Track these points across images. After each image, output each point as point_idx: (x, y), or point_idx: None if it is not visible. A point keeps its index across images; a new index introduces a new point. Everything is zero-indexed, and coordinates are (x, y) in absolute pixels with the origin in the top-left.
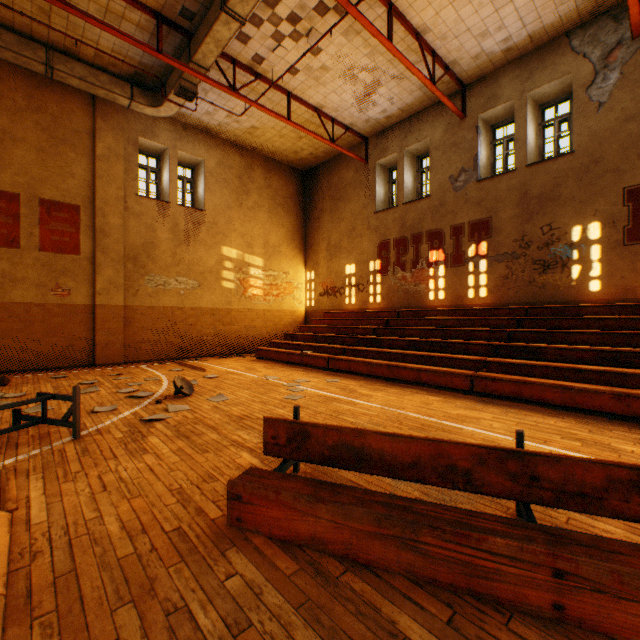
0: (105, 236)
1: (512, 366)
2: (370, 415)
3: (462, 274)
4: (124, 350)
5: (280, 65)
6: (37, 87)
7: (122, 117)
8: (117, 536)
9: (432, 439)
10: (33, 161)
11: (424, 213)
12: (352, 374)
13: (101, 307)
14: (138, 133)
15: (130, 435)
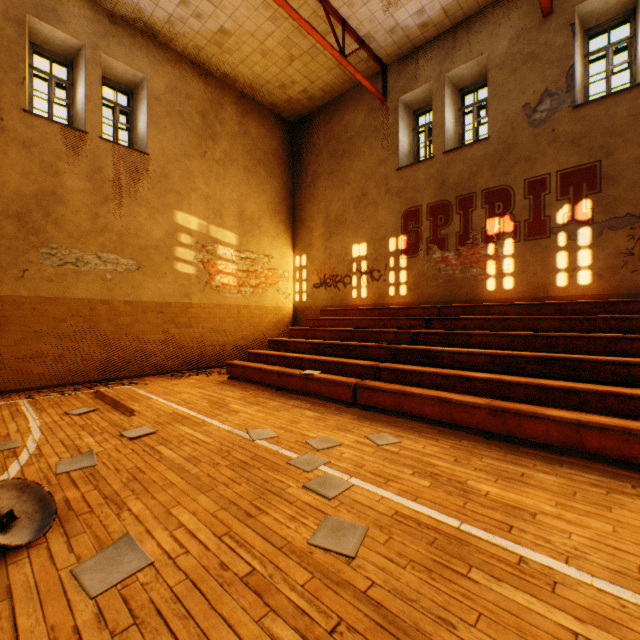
0: None
1: None
2: None
3: (545, 251)
4: None
5: None
6: None
7: None
8: None
9: None
10: None
11: (478, 164)
12: (403, 416)
13: None
14: (26, 7)
15: None
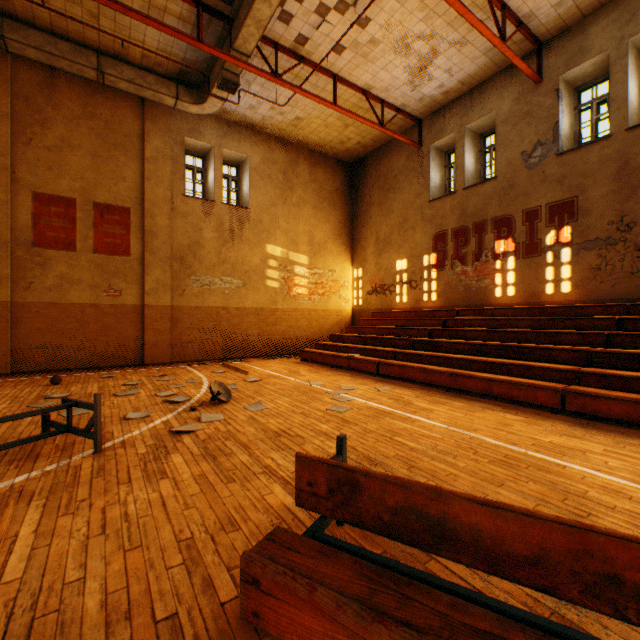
0: (153, 237)
1: (619, 379)
2: (433, 438)
3: (538, 266)
4: (171, 350)
5: (325, 44)
6: (91, 95)
7: (169, 118)
8: (91, 621)
9: (571, 524)
10: (88, 166)
11: (489, 198)
12: (405, 381)
13: (149, 307)
14: (184, 133)
15: (153, 451)
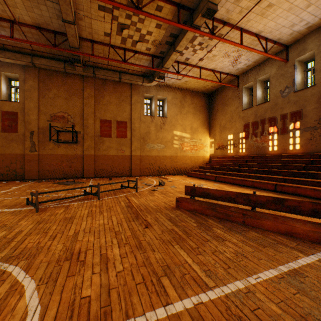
0: (134, 131)
1: (297, 181)
2: None
3: (286, 138)
4: (140, 171)
5: (196, 59)
6: (116, 84)
7: (139, 88)
8: (153, 206)
9: (225, 190)
10: (115, 109)
11: (266, 109)
12: (226, 183)
13: (133, 156)
14: (144, 92)
15: (149, 192)
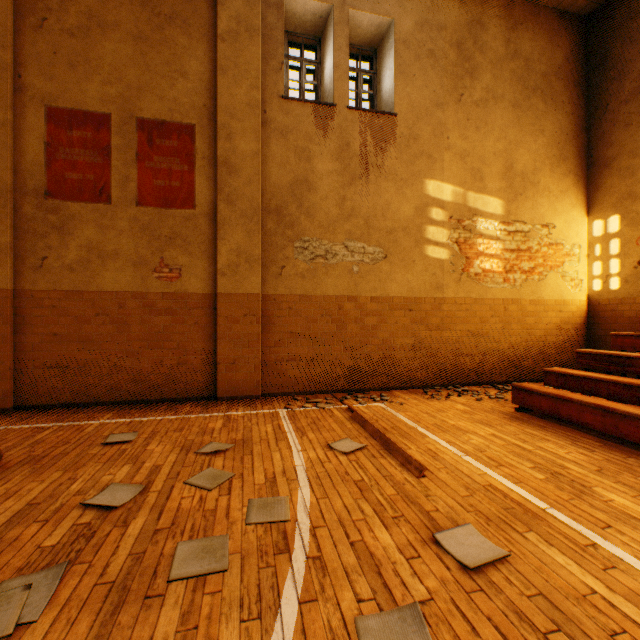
0: (230, 173)
1: None
2: None
3: None
4: (260, 373)
5: None
6: None
7: None
8: None
9: None
10: (128, 58)
11: None
12: None
13: (224, 297)
14: None
15: None
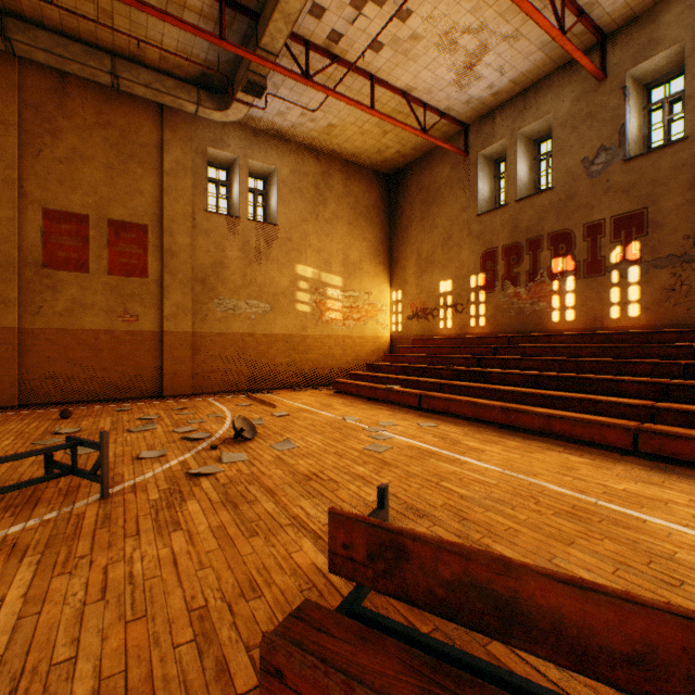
0: (173, 257)
1: None
2: (487, 484)
3: (601, 287)
4: (192, 381)
5: (361, 41)
6: (106, 101)
7: (190, 127)
8: None
9: (688, 615)
10: (102, 180)
11: (545, 210)
12: (451, 416)
13: (169, 334)
14: (207, 143)
15: (167, 496)
